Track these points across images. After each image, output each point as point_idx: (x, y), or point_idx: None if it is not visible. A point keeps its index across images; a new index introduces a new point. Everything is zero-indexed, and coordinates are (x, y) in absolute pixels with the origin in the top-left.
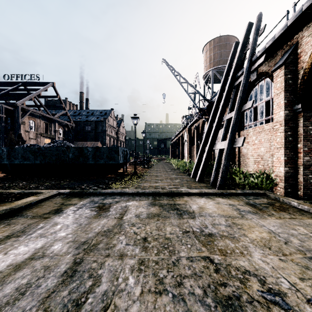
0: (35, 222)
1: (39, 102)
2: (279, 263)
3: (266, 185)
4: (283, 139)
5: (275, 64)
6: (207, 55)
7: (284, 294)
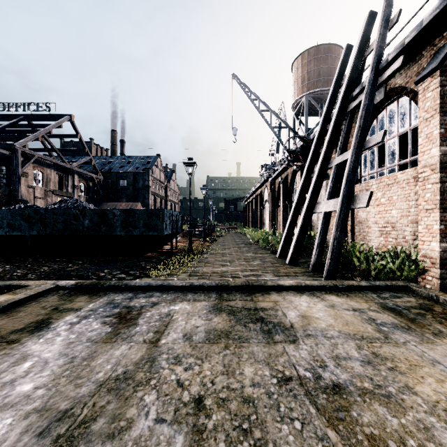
0: None
1: (50, 143)
2: None
3: (409, 272)
4: (438, 194)
5: (418, 72)
6: (299, 73)
7: None
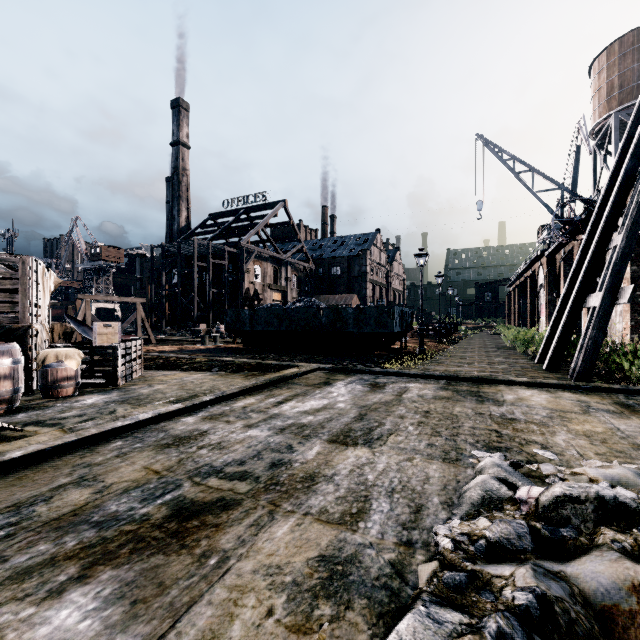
0: (311, 389)
1: (267, 235)
2: (584, 445)
3: None
4: None
5: None
6: (602, 80)
7: (561, 455)
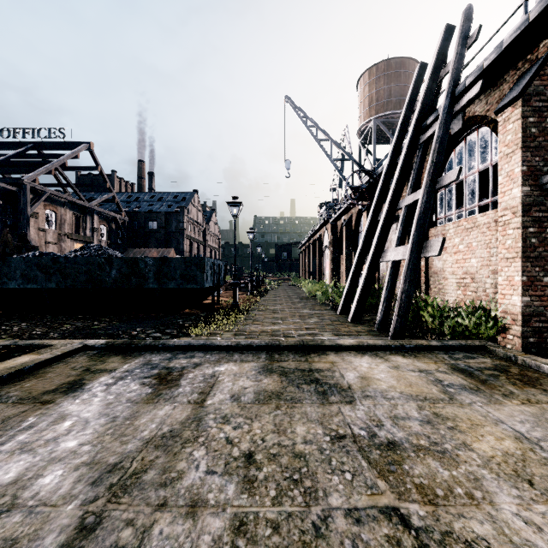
0: (20, 413)
1: (64, 177)
2: None
3: (487, 330)
4: (519, 241)
5: (500, 99)
6: (366, 93)
7: None
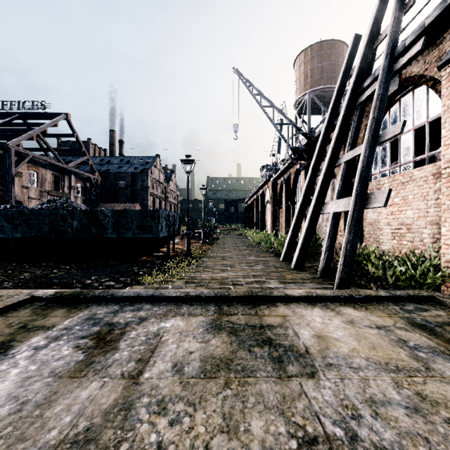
0: None
1: (45, 142)
2: None
3: (433, 280)
4: None
5: (439, 58)
6: (302, 70)
7: None
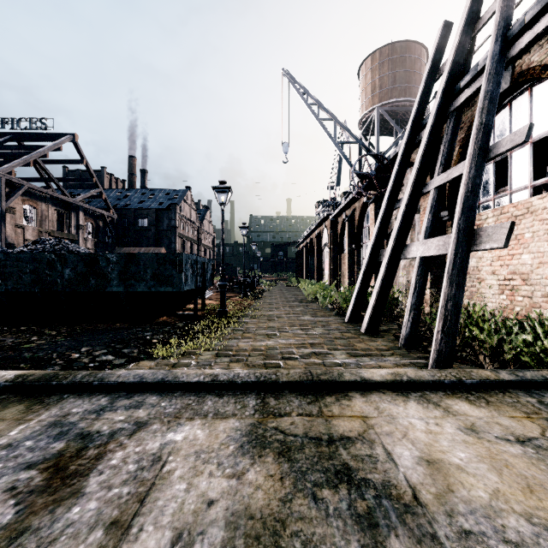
0: None
1: (45, 170)
2: None
3: None
4: None
5: None
6: (368, 80)
7: None
